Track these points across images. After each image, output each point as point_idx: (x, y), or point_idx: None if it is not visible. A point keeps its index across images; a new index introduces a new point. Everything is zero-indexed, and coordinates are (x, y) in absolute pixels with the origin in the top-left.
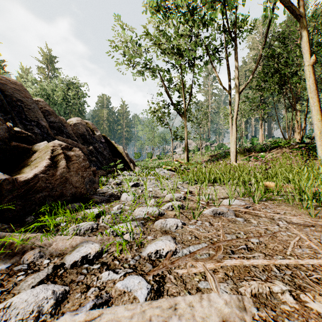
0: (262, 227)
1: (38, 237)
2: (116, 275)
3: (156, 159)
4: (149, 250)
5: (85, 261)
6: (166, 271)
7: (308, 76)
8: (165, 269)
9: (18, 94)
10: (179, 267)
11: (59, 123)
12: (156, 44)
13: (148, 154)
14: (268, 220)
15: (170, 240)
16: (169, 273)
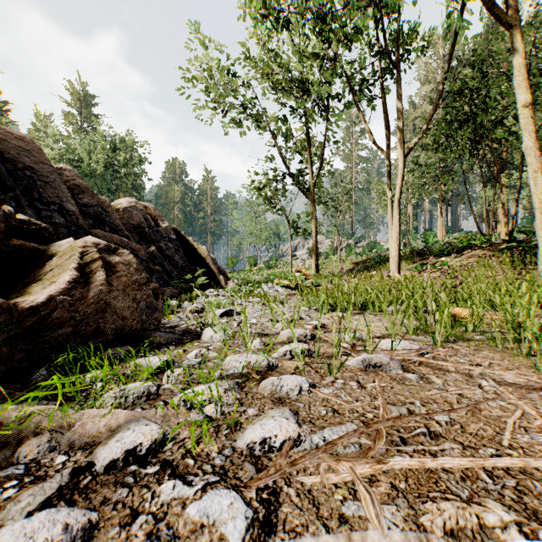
0: (453, 392)
1: (49, 411)
2: (188, 490)
3: (263, 268)
4: (250, 437)
5: (132, 459)
6: (281, 479)
7: (524, 126)
8: (279, 476)
9: (27, 158)
10: (306, 471)
11: (98, 206)
12: (263, 73)
13: (250, 260)
14: (462, 378)
15: (289, 418)
16: (288, 485)
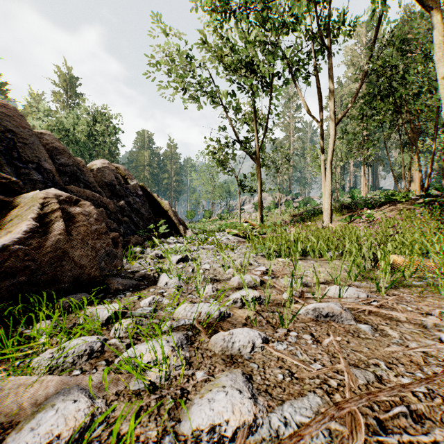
0: (417, 350)
1: None
2: None
3: (216, 220)
4: (195, 421)
5: None
6: None
7: (443, 95)
8: None
9: (8, 122)
10: None
11: (74, 166)
12: (216, 56)
13: (206, 213)
14: (417, 330)
15: (242, 390)
16: None
